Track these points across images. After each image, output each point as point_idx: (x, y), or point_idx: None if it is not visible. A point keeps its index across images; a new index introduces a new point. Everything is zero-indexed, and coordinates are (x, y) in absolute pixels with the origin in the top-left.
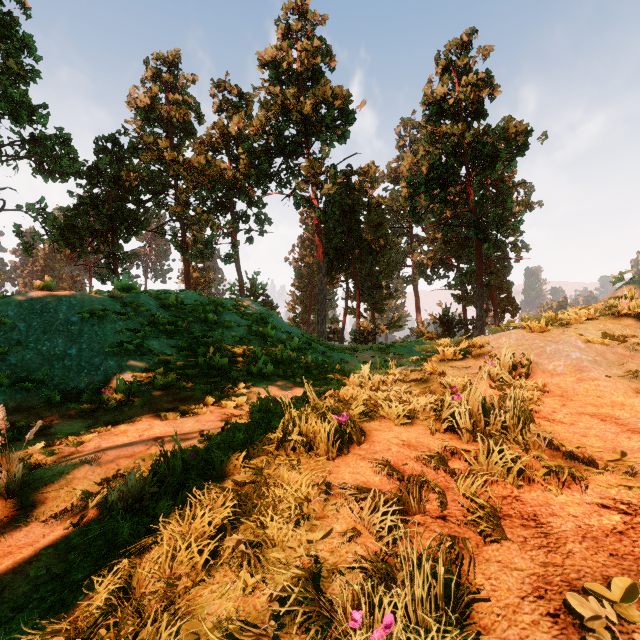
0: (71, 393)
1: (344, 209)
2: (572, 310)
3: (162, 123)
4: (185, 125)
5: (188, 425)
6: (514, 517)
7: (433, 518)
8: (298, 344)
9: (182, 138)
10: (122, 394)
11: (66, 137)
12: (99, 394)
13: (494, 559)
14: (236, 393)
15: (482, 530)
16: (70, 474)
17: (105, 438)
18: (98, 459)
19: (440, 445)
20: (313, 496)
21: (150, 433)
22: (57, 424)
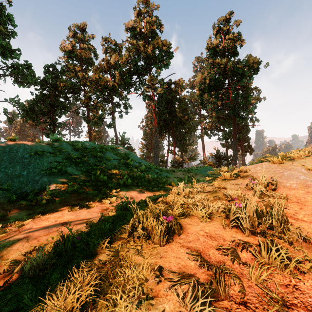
0: (22, 196)
1: (167, 101)
2: (295, 151)
3: (77, 58)
4: (89, 59)
5: (83, 214)
6: (300, 307)
7: (237, 304)
8: (144, 168)
9: (87, 66)
10: (49, 196)
11: (29, 65)
12: (37, 196)
13: None
14: (111, 195)
15: None
16: (9, 247)
17: (36, 222)
18: (27, 237)
19: (230, 237)
20: (150, 276)
21: (61, 219)
22: (12, 213)
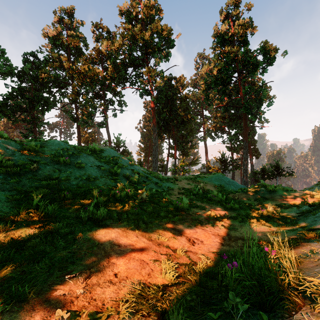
0: None
1: (168, 98)
2: None
3: (64, 48)
4: (77, 49)
5: None
6: None
7: None
8: (138, 178)
9: (76, 57)
10: None
11: (2, 51)
12: None
13: None
14: (40, 261)
15: None
16: None
17: None
18: None
19: None
20: None
21: None
22: None
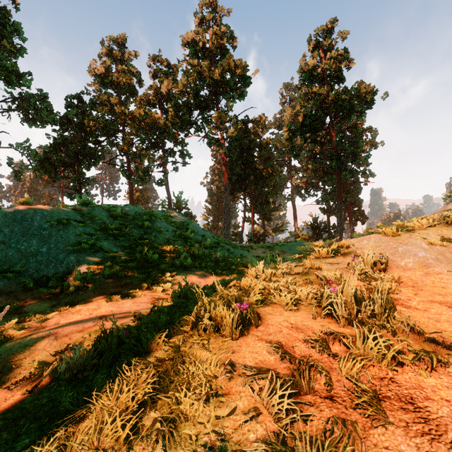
0: (41, 281)
1: (243, 147)
2: (415, 219)
3: (113, 86)
4: (130, 87)
5: (127, 305)
6: (393, 399)
7: (322, 398)
8: (210, 243)
9: (127, 96)
10: (79, 282)
11: (44, 95)
12: (62, 281)
13: (381, 444)
14: (164, 280)
15: (366, 412)
16: (33, 346)
17: (64, 316)
18: (55, 334)
19: (321, 328)
20: (220, 373)
21: (98, 312)
22: (29, 304)
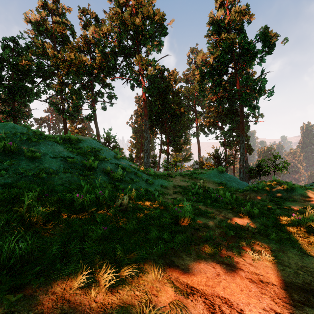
0: None
1: (160, 90)
2: None
3: (49, 35)
4: (64, 38)
5: None
6: None
7: None
8: (122, 174)
9: (63, 46)
10: None
11: None
12: None
13: None
14: None
15: None
16: None
17: None
18: None
19: None
20: None
21: None
22: None
